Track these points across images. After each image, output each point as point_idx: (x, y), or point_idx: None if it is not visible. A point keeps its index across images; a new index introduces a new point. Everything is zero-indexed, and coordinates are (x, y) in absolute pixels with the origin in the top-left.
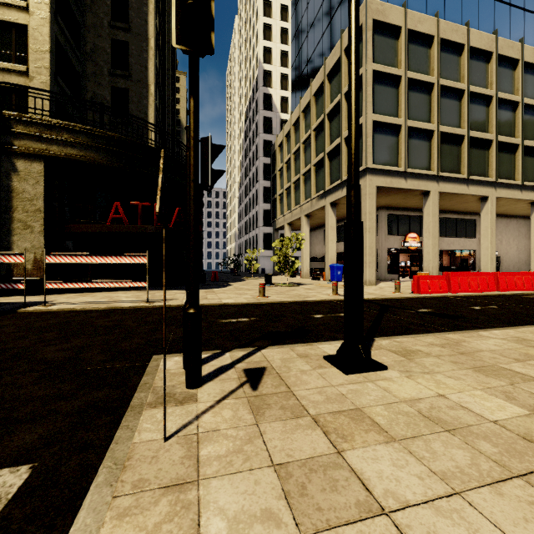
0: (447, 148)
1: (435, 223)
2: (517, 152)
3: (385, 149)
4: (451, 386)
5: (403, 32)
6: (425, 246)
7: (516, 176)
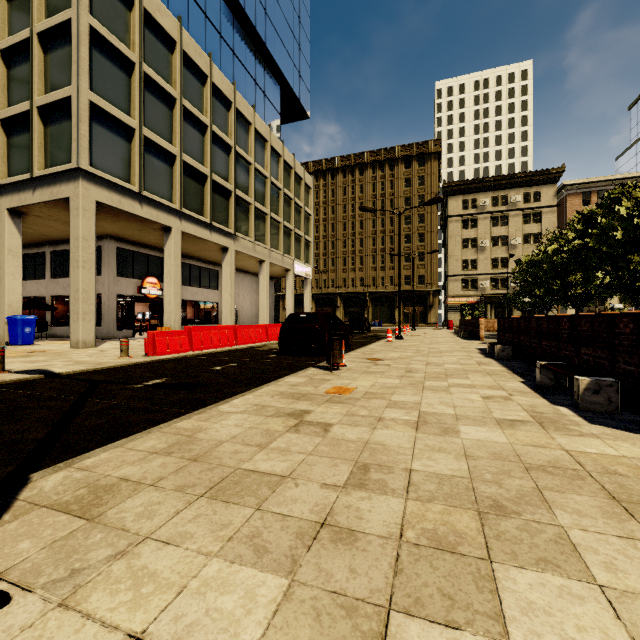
0: (191, 183)
1: (177, 267)
2: (251, 211)
3: (112, 153)
4: (166, 578)
5: (138, 7)
6: (166, 294)
7: (250, 234)
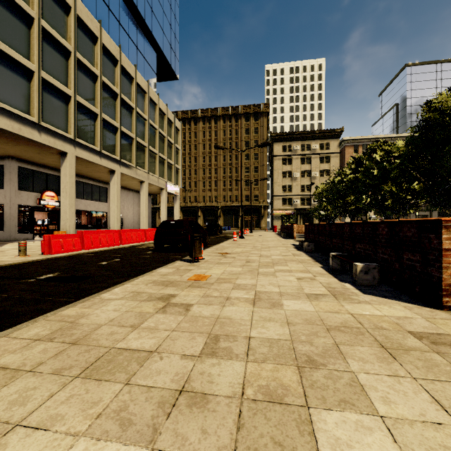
0: (84, 118)
1: (72, 184)
2: (133, 144)
3: (12, 88)
4: None
5: None
6: (62, 205)
7: (133, 161)
